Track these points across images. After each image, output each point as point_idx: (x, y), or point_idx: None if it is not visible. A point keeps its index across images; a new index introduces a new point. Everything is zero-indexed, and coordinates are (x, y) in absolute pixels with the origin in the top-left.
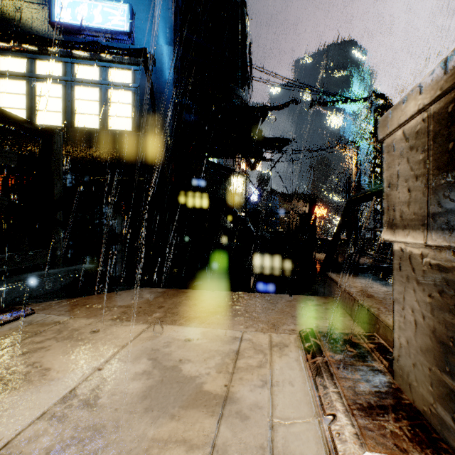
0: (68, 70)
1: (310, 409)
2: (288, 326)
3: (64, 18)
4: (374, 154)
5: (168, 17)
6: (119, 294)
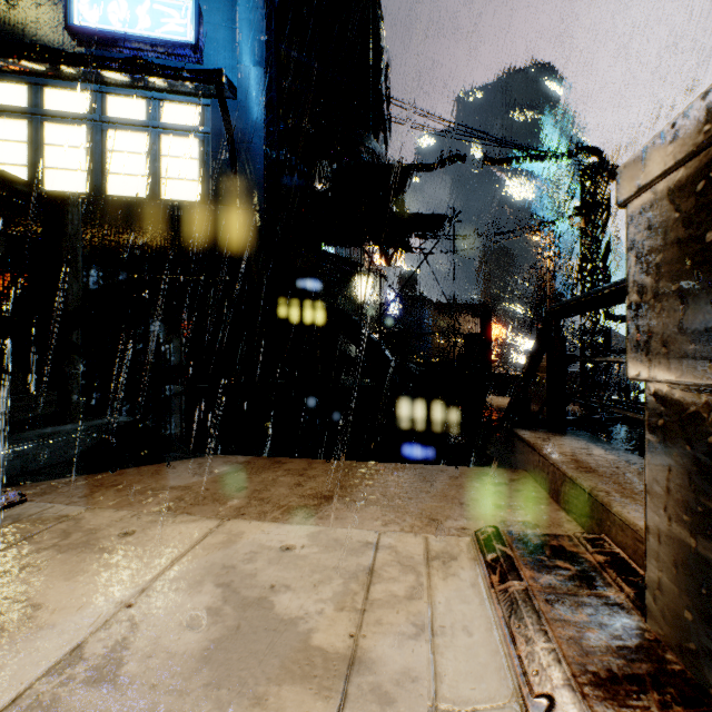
0: (96, 103)
1: (503, 682)
2: (455, 522)
3: (89, 19)
4: (581, 241)
5: (257, 21)
6: (172, 467)
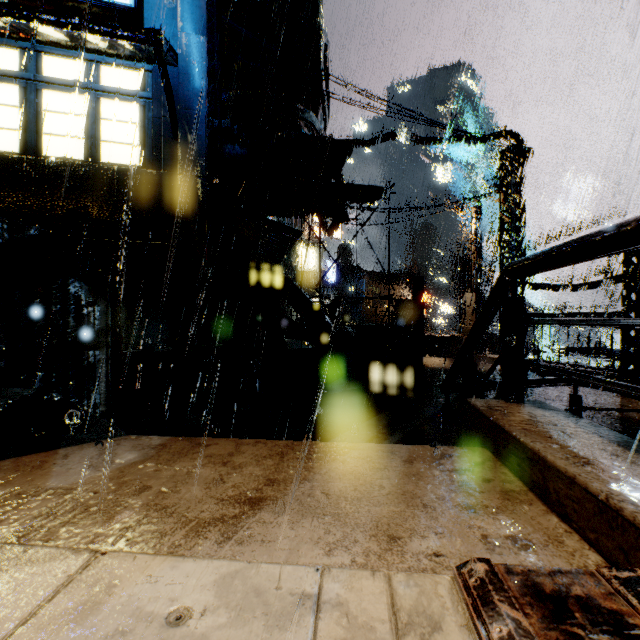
0: (30, 61)
1: None
2: (423, 541)
3: None
4: (501, 216)
5: None
6: (64, 455)
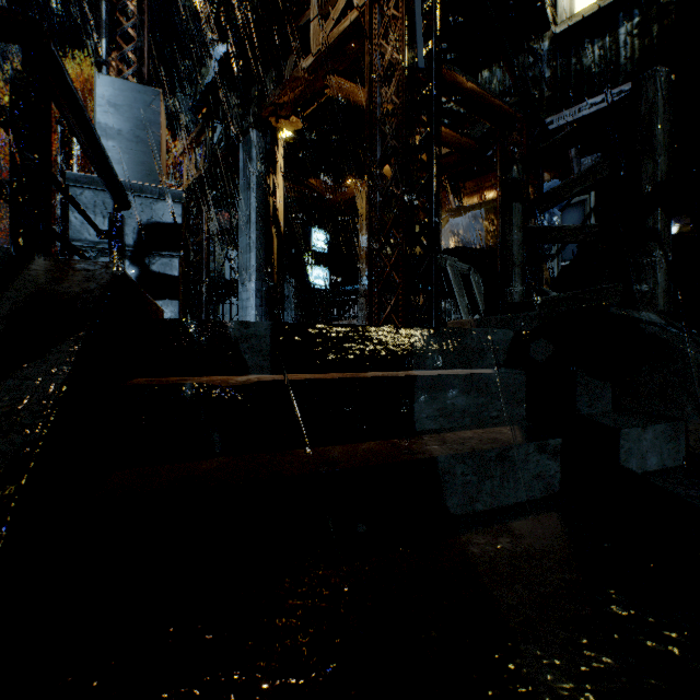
0: None
1: None
2: None
3: None
4: None
5: None
6: None
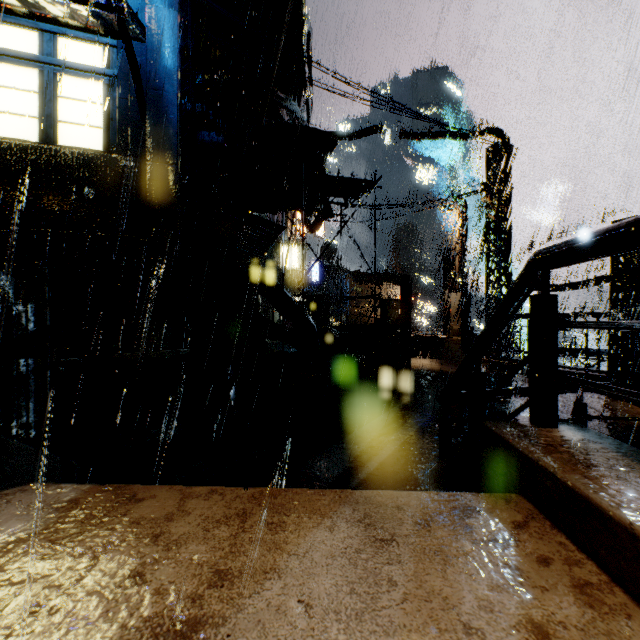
0: None
1: None
2: None
3: None
4: (487, 215)
5: None
6: None
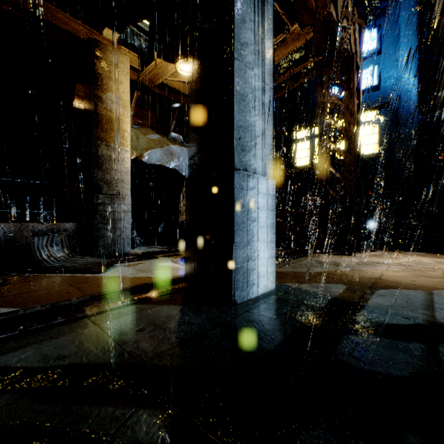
0: None
1: None
2: None
3: None
4: None
5: (413, 55)
6: (404, 252)
